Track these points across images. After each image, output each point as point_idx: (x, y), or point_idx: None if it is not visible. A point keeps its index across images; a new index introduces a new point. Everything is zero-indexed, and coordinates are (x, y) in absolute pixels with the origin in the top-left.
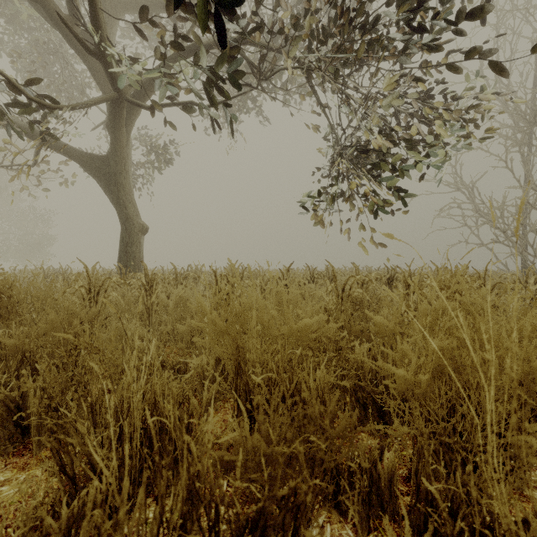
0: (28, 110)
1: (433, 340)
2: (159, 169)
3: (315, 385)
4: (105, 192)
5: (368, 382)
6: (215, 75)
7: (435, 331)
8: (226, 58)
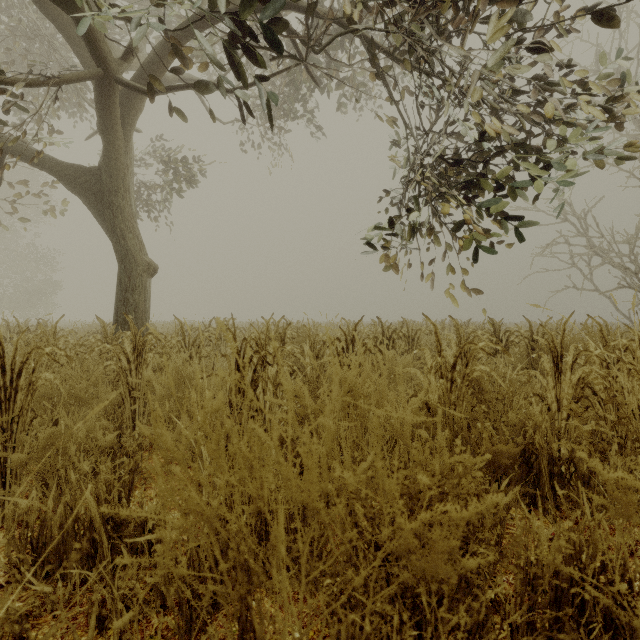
0: None
1: None
2: (179, 192)
3: None
4: (96, 218)
5: (581, 630)
6: (240, 26)
7: None
8: None
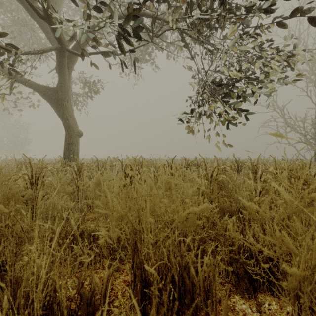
0: (0, 55)
1: (300, 225)
2: (91, 97)
3: (203, 270)
4: (55, 110)
5: (241, 255)
6: (123, 30)
7: (299, 216)
8: (130, 16)
